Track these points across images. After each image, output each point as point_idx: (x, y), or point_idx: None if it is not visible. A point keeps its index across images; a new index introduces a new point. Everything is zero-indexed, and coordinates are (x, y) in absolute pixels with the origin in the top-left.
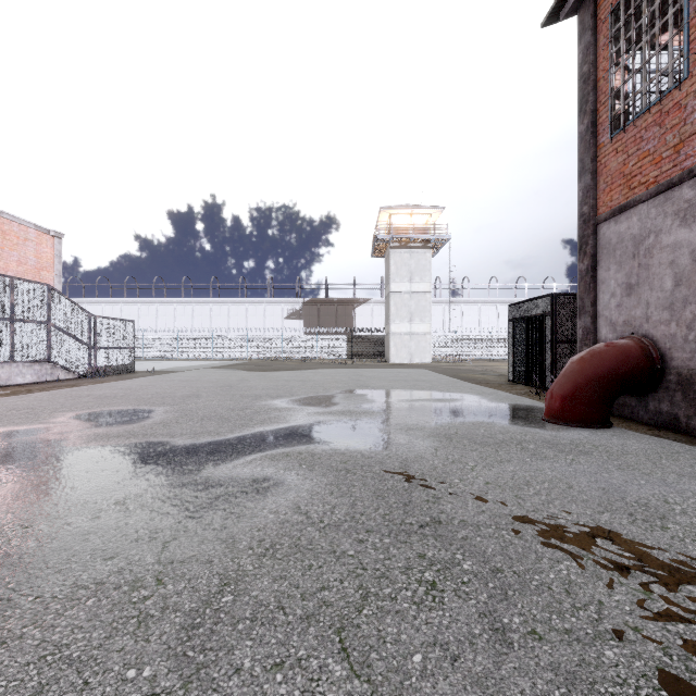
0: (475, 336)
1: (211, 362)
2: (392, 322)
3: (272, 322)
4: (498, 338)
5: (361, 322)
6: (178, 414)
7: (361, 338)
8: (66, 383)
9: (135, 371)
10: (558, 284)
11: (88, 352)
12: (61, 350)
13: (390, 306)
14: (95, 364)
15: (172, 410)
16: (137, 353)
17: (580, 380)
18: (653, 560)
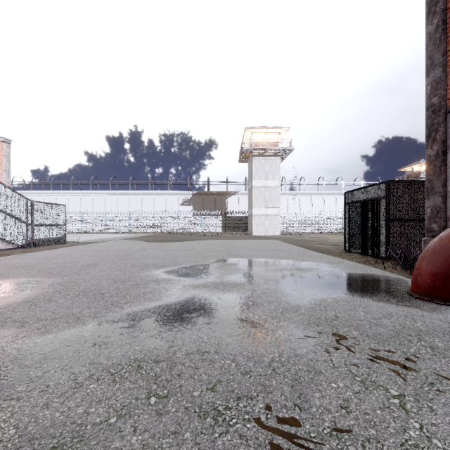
0: (309, 217)
1: (127, 235)
2: (253, 207)
3: (171, 207)
4: (325, 218)
5: (232, 207)
6: (60, 288)
7: (232, 218)
8: (2, 252)
9: (67, 242)
10: (364, 182)
11: (26, 228)
12: (2, 227)
13: (252, 196)
14: (31, 237)
15: (58, 282)
16: (78, 229)
17: None
18: None
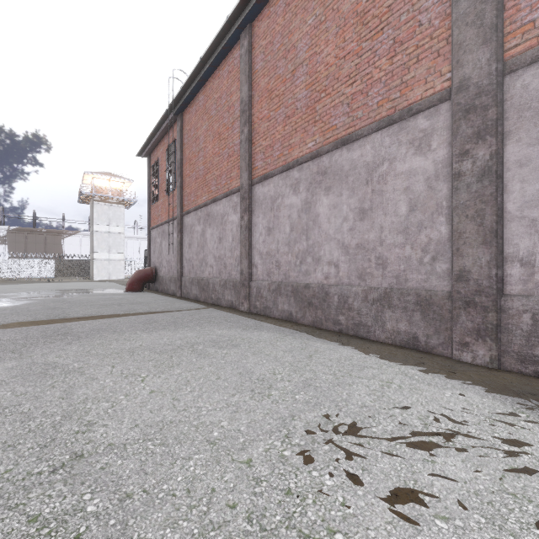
0: None
1: None
2: (94, 252)
3: None
4: None
5: (70, 249)
6: None
7: (69, 262)
8: None
9: None
10: None
11: None
12: None
13: (93, 240)
14: None
15: None
16: None
17: (133, 279)
18: (99, 300)
